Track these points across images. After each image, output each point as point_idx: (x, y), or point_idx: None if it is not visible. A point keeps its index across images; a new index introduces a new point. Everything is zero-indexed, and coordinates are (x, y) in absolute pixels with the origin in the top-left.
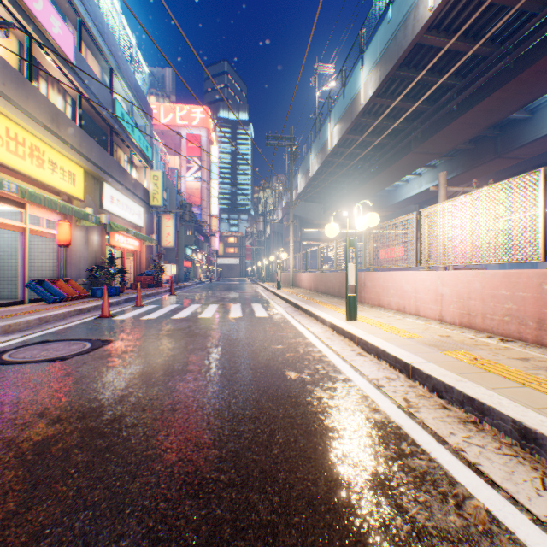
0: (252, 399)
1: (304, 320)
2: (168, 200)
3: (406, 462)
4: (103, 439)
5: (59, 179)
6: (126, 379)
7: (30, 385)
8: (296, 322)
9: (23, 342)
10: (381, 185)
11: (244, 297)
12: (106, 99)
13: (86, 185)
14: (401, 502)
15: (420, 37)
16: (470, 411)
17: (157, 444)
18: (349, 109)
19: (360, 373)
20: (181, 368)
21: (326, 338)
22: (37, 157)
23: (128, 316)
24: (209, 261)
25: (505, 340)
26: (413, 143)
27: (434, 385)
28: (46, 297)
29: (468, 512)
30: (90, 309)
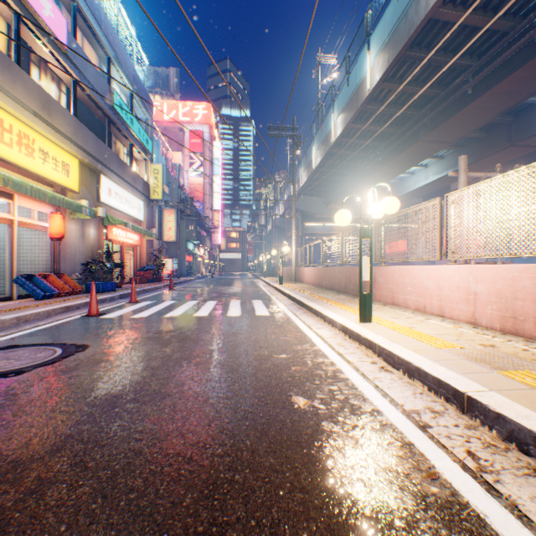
0: (245, 449)
1: (310, 321)
2: (170, 195)
3: None
4: None
5: (51, 169)
6: (81, 408)
7: None
8: (300, 323)
9: None
10: (386, 177)
11: (244, 292)
12: (103, 89)
13: (82, 177)
14: None
15: (434, 11)
16: None
17: None
18: (354, 97)
19: (391, 401)
20: (158, 389)
21: (337, 344)
22: (25, 145)
23: (118, 314)
24: (212, 256)
25: None
26: (421, 131)
27: (512, 433)
28: (35, 292)
29: None
30: (79, 306)
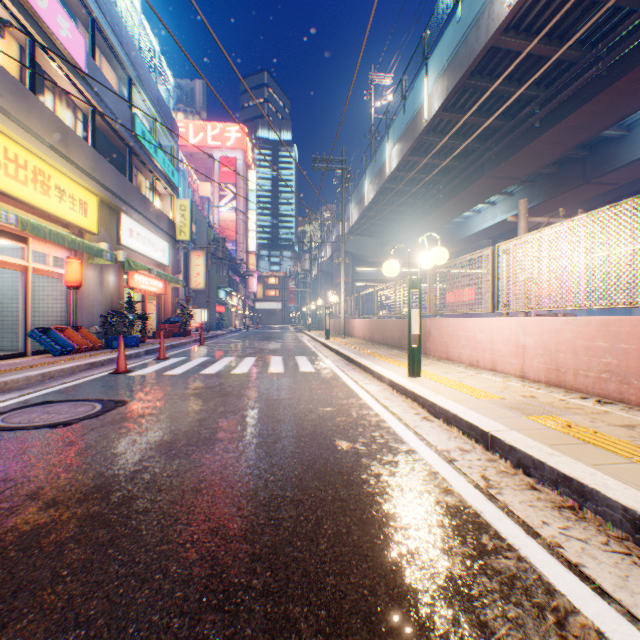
0: (294, 476)
1: (358, 377)
2: (198, 234)
3: (489, 562)
4: (107, 529)
5: (68, 208)
6: (140, 450)
7: (23, 457)
8: (348, 379)
9: (21, 403)
10: (448, 216)
11: (286, 347)
12: (124, 115)
13: (100, 216)
14: (485, 618)
15: (495, 39)
16: (566, 494)
17: (174, 537)
18: (410, 126)
19: (426, 443)
20: (209, 436)
21: (384, 398)
22: (41, 183)
23: (148, 371)
24: (246, 306)
25: (603, 402)
26: (486, 165)
27: (520, 460)
28: (52, 348)
29: (574, 633)
30: (103, 363)
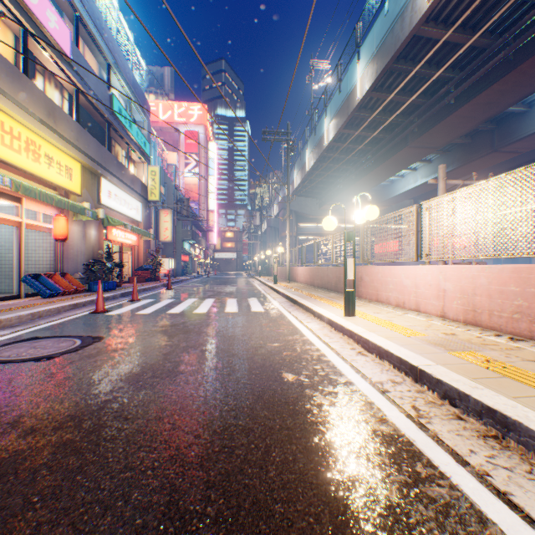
0: (246, 406)
1: (301, 316)
2: (166, 195)
3: (424, 490)
4: (77, 457)
5: (55, 173)
6: (111, 382)
7: (9, 388)
8: (292, 318)
9: (12, 339)
10: (377, 180)
11: (240, 291)
12: (103, 94)
13: (83, 180)
14: None
15: (417, 28)
16: (490, 424)
17: (137, 464)
18: (345, 104)
19: (362, 376)
20: (172, 369)
21: (324, 335)
22: (33, 151)
23: (123, 311)
24: (207, 256)
25: (515, 339)
26: (409, 137)
27: (446, 392)
28: (42, 291)
29: None
30: (85, 304)
